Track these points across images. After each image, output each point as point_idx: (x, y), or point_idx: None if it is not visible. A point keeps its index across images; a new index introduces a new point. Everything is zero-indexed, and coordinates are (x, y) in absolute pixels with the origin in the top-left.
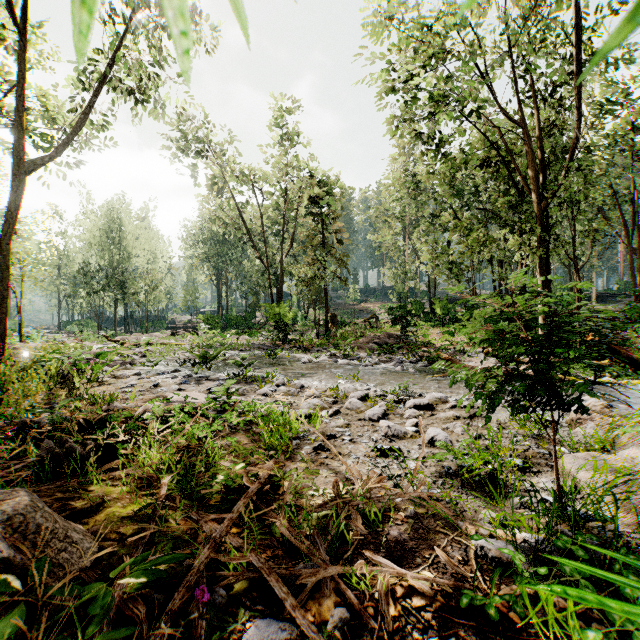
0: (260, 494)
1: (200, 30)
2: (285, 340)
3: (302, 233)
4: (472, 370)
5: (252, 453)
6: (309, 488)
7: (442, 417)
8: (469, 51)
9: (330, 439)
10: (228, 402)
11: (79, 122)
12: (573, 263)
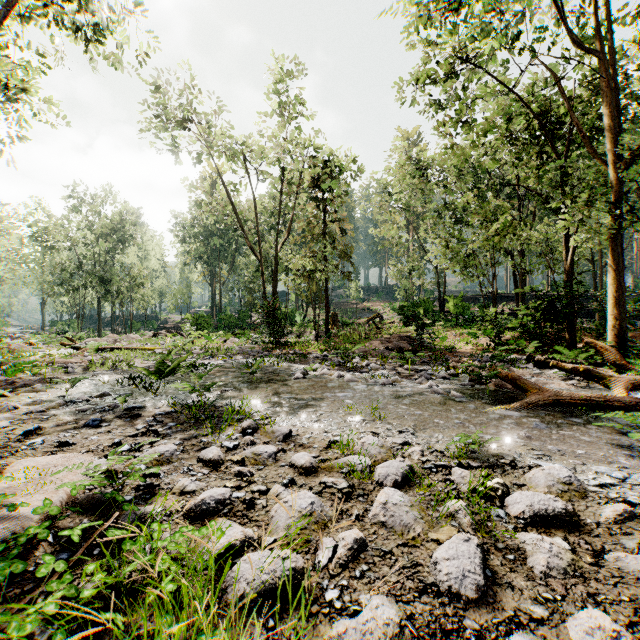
0: None
1: None
2: (278, 343)
3: (299, 222)
4: None
5: None
6: None
7: (637, 573)
8: None
9: None
10: (123, 491)
11: None
12: None
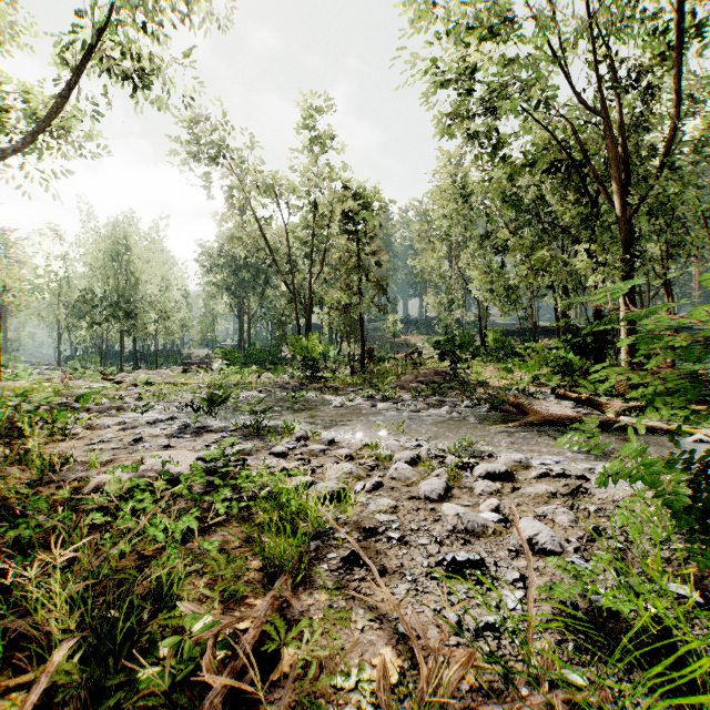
0: (232, 697)
1: (209, 3)
2: (314, 378)
3: (334, 254)
4: (670, 454)
5: (238, 576)
6: (330, 678)
7: (530, 493)
8: (540, 20)
9: (369, 537)
10: (227, 467)
11: (54, 108)
12: (665, 284)
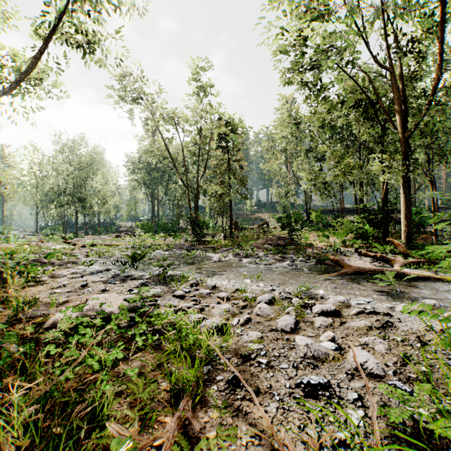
0: None
1: None
2: (200, 241)
3: (213, 161)
4: None
5: (152, 398)
6: None
7: (354, 327)
8: (349, 8)
9: (245, 362)
10: (144, 306)
11: (31, 65)
12: (431, 181)
